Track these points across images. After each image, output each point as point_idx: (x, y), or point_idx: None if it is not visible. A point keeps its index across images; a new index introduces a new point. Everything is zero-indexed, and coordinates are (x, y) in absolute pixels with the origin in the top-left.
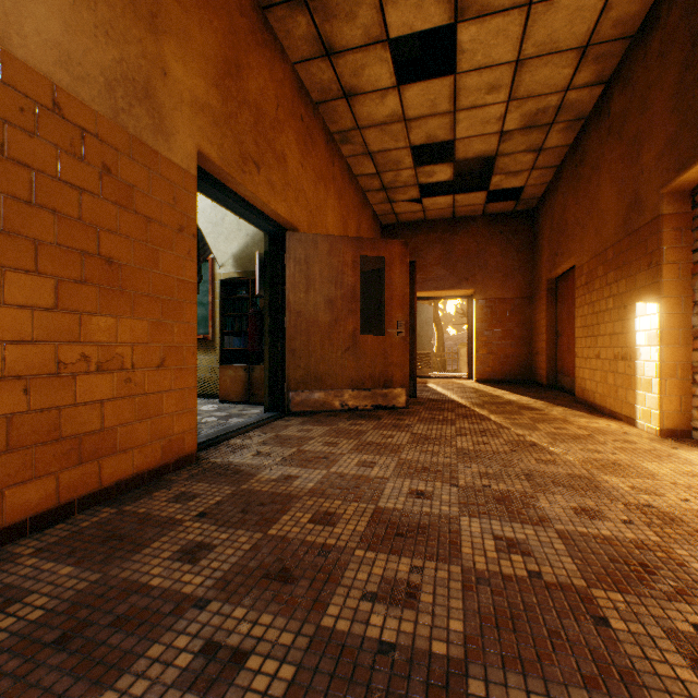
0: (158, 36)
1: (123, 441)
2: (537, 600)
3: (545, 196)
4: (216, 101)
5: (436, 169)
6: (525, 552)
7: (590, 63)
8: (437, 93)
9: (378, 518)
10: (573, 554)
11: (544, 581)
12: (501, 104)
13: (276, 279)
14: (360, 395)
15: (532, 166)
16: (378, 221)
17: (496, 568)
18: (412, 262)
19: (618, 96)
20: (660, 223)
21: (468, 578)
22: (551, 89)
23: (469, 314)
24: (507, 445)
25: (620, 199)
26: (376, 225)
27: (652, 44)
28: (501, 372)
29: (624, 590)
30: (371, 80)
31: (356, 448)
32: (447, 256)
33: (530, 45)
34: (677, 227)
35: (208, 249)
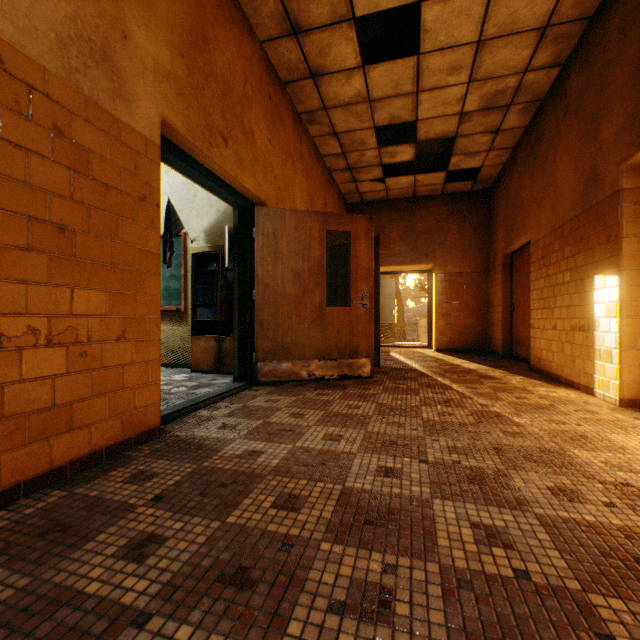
0: None
1: (78, 417)
2: (529, 610)
3: (501, 176)
4: (181, 71)
5: (399, 150)
6: (506, 544)
7: (549, 45)
8: (401, 73)
9: (346, 501)
10: (559, 546)
11: (534, 583)
12: (461, 85)
13: (245, 253)
14: (326, 365)
15: (490, 147)
16: (344, 200)
17: (478, 566)
18: (376, 237)
19: (576, 76)
20: (620, 197)
21: (448, 580)
22: (510, 71)
23: (429, 288)
24: (472, 416)
25: (577, 175)
26: (342, 203)
27: (612, 22)
28: (458, 342)
29: (625, 595)
30: (337, 59)
31: (322, 420)
32: (408, 233)
33: (492, 25)
34: (637, 201)
35: (180, 224)
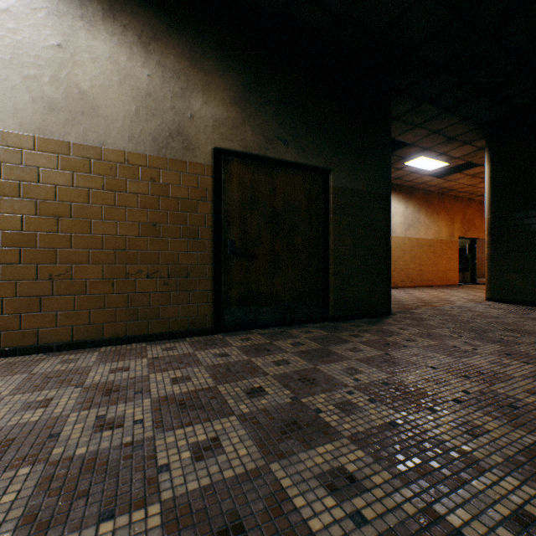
0: (453, 224)
1: (450, 279)
2: None
3: None
4: (460, 226)
5: None
6: None
7: None
8: None
9: None
10: None
11: None
12: None
13: (472, 251)
14: None
15: None
16: None
17: None
18: None
19: None
20: None
21: None
22: None
23: None
24: None
25: None
26: None
27: None
28: None
29: None
30: None
31: None
32: None
33: None
34: None
35: None
